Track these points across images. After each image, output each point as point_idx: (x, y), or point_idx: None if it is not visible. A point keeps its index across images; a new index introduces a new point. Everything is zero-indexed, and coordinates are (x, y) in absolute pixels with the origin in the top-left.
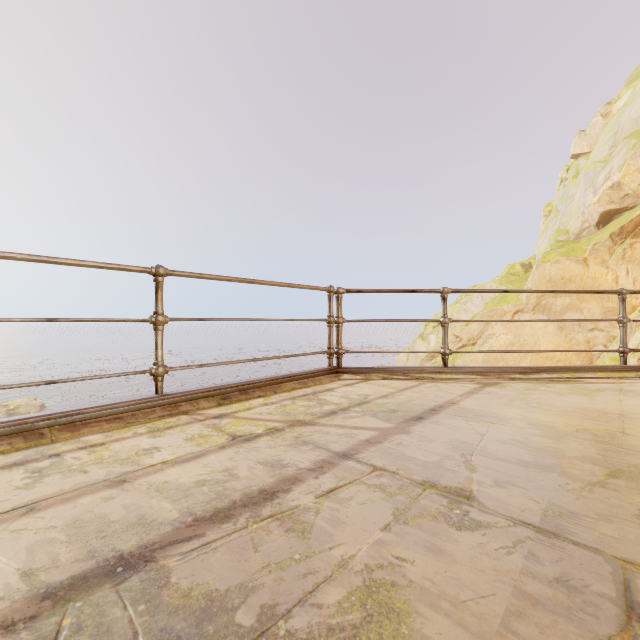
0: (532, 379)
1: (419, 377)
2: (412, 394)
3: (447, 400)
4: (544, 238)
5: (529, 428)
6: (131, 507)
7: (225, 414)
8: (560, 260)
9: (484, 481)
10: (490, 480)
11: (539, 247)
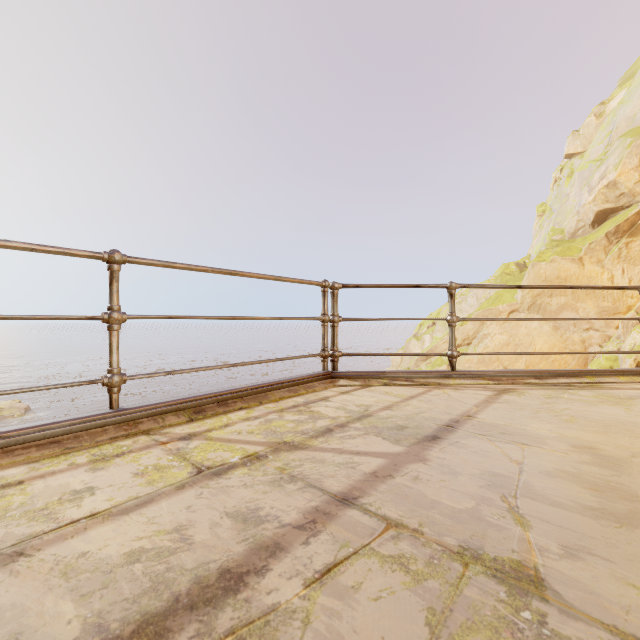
0: (550, 384)
1: (424, 383)
2: (420, 404)
3: (462, 412)
4: (538, 238)
5: (573, 452)
6: (7, 613)
7: (195, 433)
8: (556, 259)
9: (547, 546)
10: (555, 544)
11: (533, 247)
